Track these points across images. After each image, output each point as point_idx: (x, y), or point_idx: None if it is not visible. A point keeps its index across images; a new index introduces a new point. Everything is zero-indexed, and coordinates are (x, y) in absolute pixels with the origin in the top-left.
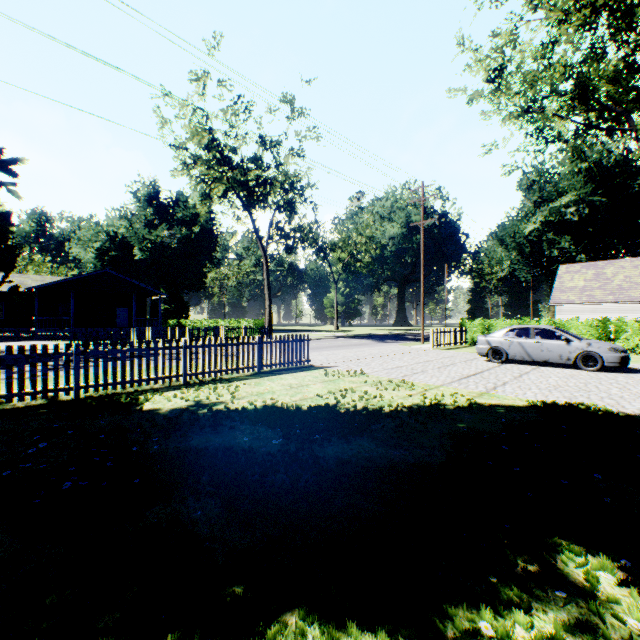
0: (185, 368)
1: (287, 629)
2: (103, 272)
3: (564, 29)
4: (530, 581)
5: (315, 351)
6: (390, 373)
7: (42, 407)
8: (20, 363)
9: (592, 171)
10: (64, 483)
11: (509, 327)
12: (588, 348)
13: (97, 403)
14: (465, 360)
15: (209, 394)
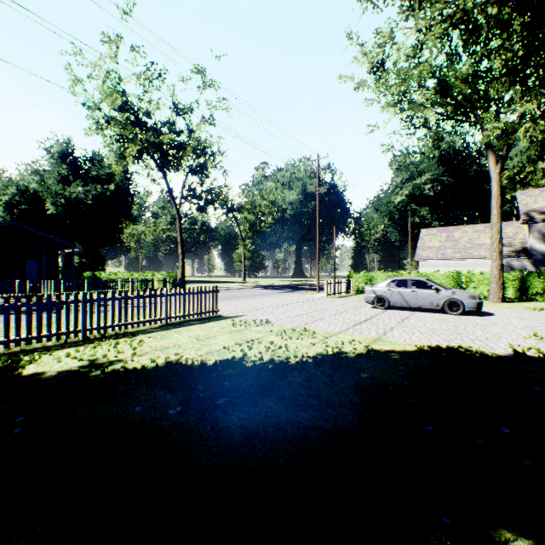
0: (84, 323)
1: None
2: (9, 224)
3: (430, 35)
4: None
5: (224, 301)
6: (293, 321)
7: None
8: None
9: (443, 157)
10: None
11: (391, 279)
12: (453, 296)
13: None
14: (355, 307)
15: (108, 351)
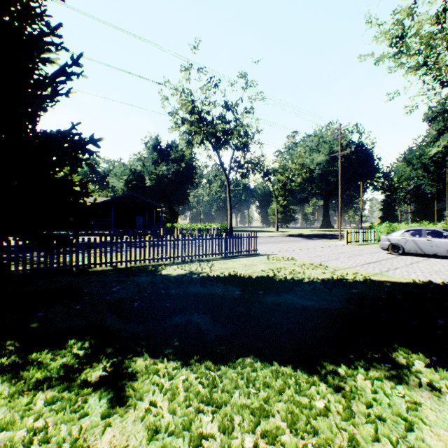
0: (182, 252)
1: (245, 361)
2: (129, 194)
3: None
4: (373, 360)
5: (261, 244)
6: (312, 259)
7: (111, 270)
8: (100, 246)
9: None
10: (134, 303)
11: (405, 229)
12: None
13: (137, 270)
14: (370, 252)
15: (196, 267)
